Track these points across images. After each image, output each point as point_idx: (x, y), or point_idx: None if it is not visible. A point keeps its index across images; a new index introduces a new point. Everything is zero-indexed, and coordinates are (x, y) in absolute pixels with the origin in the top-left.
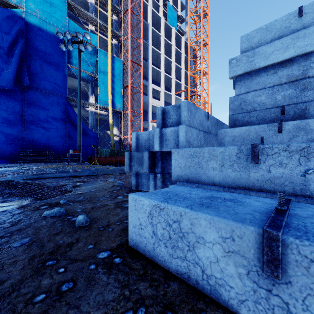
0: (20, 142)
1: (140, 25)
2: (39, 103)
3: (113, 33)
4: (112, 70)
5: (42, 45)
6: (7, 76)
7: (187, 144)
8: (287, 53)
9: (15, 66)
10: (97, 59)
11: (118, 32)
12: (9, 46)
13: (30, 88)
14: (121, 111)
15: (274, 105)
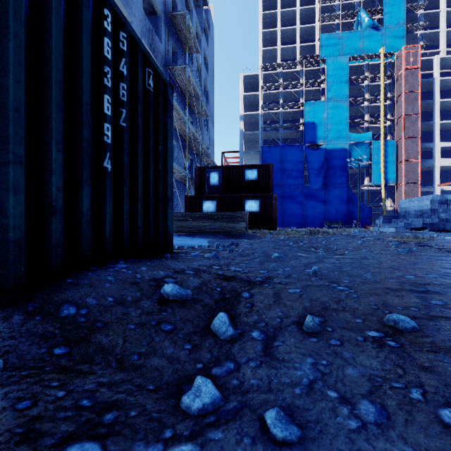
0: (324, 216)
1: (416, 99)
2: (333, 193)
3: (386, 120)
4: (384, 153)
5: (334, 159)
6: (319, 184)
7: (383, 222)
8: (404, 206)
9: (322, 177)
10: (371, 146)
11: (393, 108)
12: (319, 167)
13: (328, 186)
14: (395, 184)
15: (403, 215)
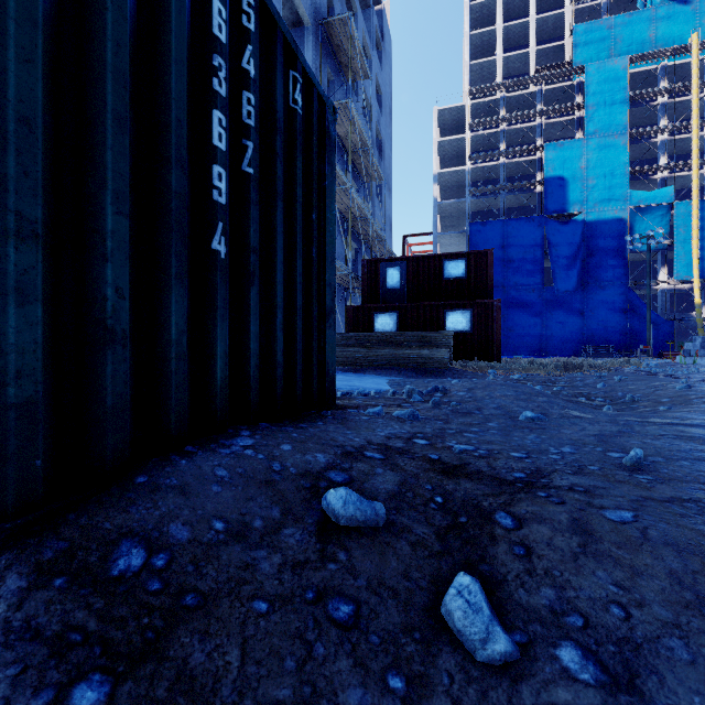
0: (581, 338)
1: None
2: (598, 298)
3: (703, 162)
4: (699, 223)
5: (600, 237)
6: (572, 281)
7: (701, 348)
8: None
9: (578, 270)
10: (672, 212)
11: None
12: (573, 253)
13: (589, 285)
14: None
15: None
